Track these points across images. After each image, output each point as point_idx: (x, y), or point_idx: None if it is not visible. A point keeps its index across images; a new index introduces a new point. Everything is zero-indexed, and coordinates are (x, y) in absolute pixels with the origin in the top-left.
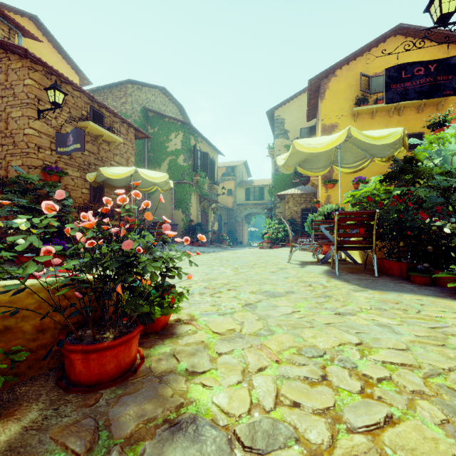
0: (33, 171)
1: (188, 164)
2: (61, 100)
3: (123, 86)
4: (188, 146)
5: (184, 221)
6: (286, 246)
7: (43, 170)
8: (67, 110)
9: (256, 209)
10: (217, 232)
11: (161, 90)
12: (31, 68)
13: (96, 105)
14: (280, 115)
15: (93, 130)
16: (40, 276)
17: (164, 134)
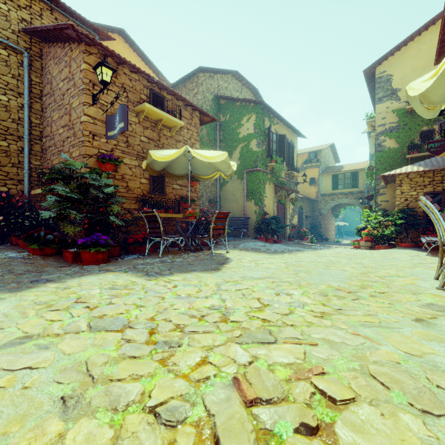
0: (87, 160)
1: (261, 150)
2: (109, 77)
3: (195, 77)
4: (261, 128)
5: (256, 214)
6: (397, 247)
7: (97, 159)
8: (124, 95)
9: (346, 199)
10: (297, 227)
11: (233, 75)
12: (86, 52)
13: (156, 88)
14: (385, 71)
15: (151, 113)
16: (47, 281)
17: (236, 120)
